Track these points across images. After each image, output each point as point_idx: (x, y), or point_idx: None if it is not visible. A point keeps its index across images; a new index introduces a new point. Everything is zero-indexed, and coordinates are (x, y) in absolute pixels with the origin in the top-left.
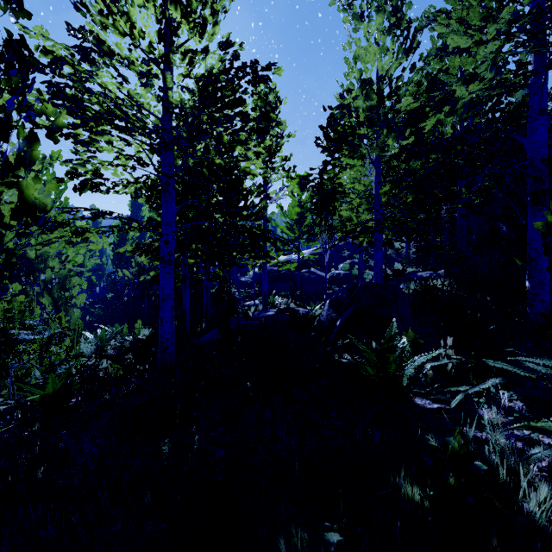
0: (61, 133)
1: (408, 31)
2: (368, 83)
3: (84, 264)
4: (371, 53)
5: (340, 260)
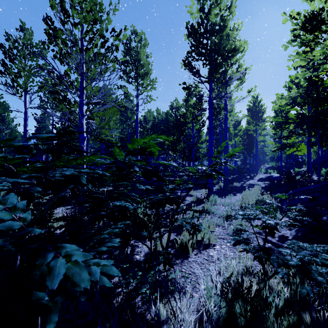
0: None
1: None
2: None
3: None
4: None
5: None
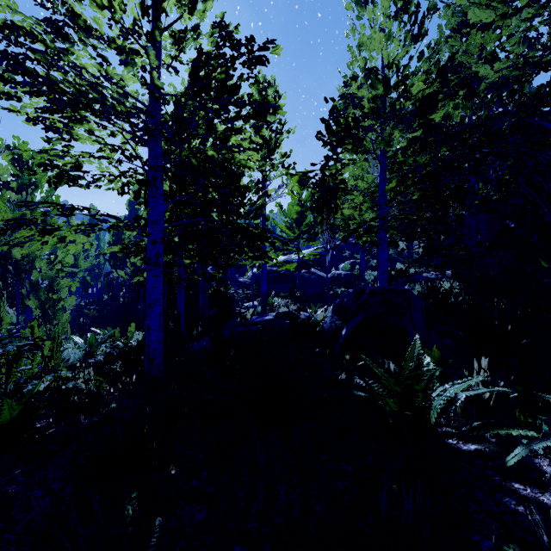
0: (28, 117)
1: (415, 17)
2: (373, 72)
3: (77, 264)
4: (376, 40)
5: (340, 259)
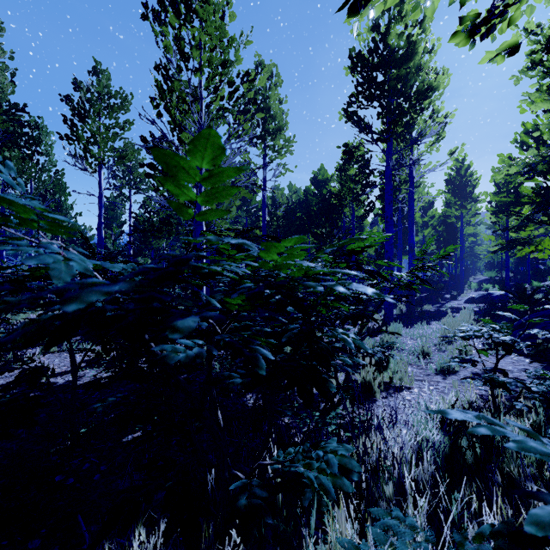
0: None
1: None
2: None
3: None
4: None
5: None
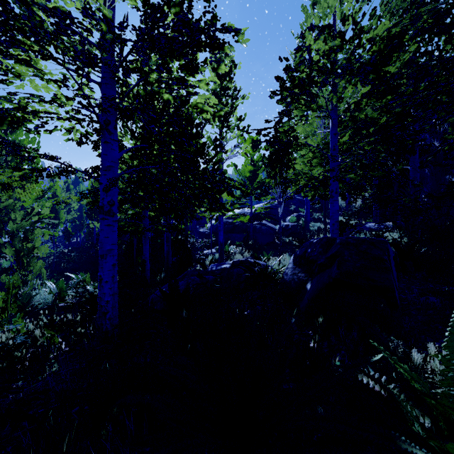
0: None
1: None
2: (327, 29)
3: (59, 217)
4: None
5: (287, 213)
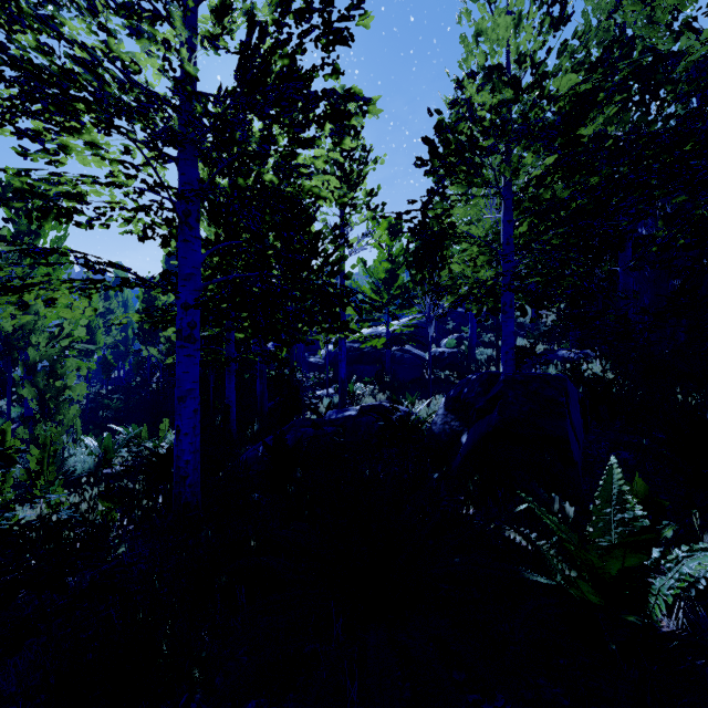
0: None
1: None
2: (497, 71)
3: (95, 339)
4: (501, 26)
5: (442, 333)
